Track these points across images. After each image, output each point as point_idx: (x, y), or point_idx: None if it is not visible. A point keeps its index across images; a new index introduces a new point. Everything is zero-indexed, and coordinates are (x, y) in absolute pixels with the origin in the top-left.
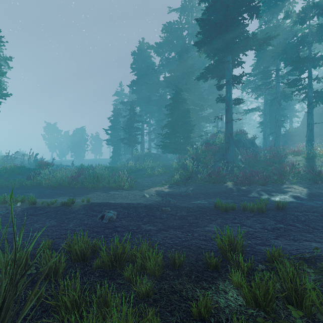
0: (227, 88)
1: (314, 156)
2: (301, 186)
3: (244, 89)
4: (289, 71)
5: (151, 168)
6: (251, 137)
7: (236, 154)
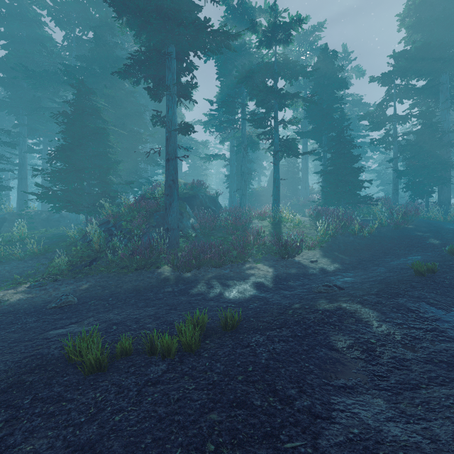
0: (169, 100)
1: (280, 221)
2: (266, 265)
3: (207, 126)
4: (255, 104)
5: (20, 243)
6: (214, 193)
7: (187, 215)
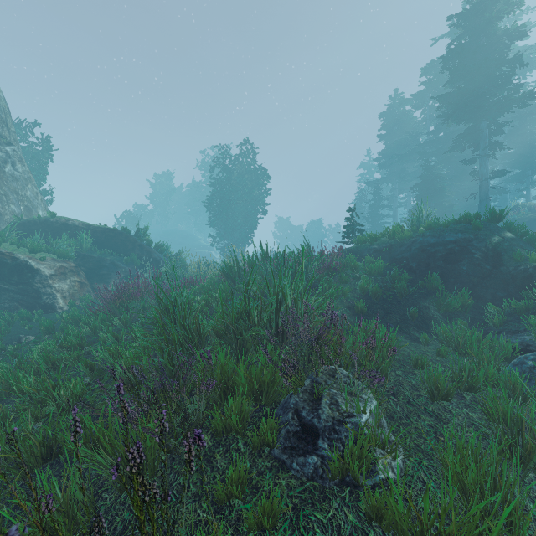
0: (481, 160)
1: None
2: None
3: None
4: None
5: None
6: None
7: None
